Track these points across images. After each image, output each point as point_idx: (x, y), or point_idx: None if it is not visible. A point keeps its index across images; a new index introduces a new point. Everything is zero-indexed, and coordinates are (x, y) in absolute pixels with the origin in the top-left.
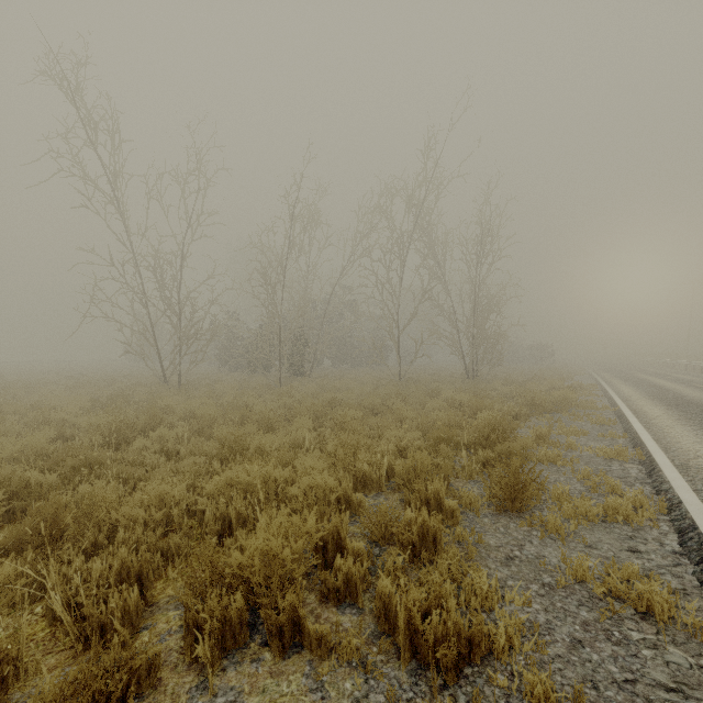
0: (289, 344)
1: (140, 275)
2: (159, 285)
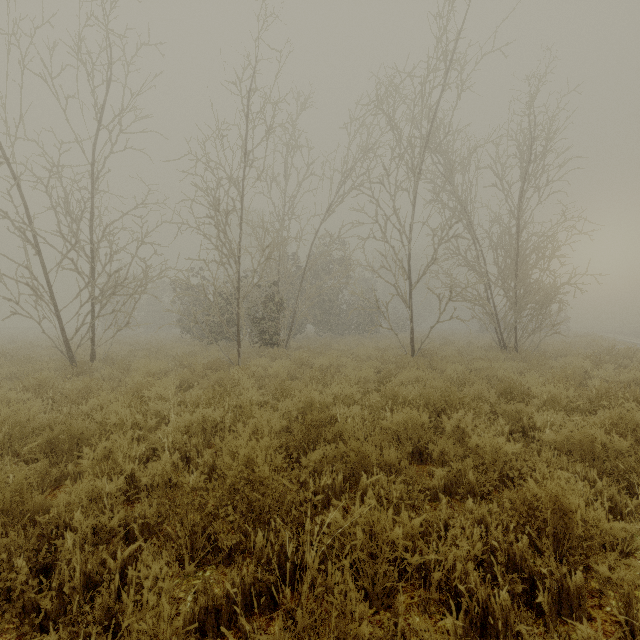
0: (258, 304)
1: (20, 193)
2: (56, 211)
